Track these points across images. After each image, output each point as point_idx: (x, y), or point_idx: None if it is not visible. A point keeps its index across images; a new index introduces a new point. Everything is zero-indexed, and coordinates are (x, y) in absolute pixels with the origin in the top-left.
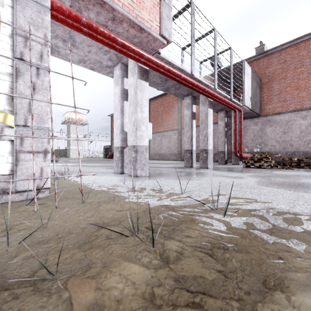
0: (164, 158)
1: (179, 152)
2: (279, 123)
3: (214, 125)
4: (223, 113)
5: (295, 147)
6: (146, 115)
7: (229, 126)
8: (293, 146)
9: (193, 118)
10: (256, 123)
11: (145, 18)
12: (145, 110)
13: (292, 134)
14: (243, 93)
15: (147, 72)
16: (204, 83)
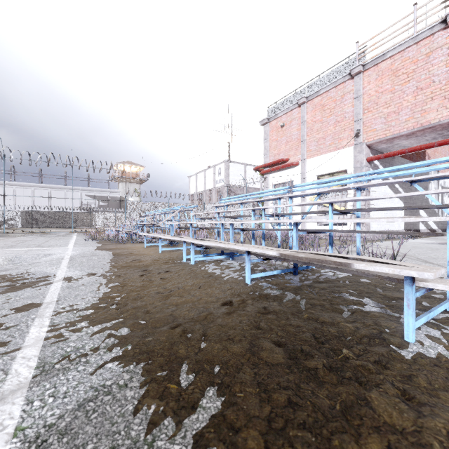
0: None
1: None
2: None
3: None
4: None
5: None
6: None
7: None
8: None
9: None
10: None
11: (431, 118)
12: None
13: None
14: None
15: None
16: None
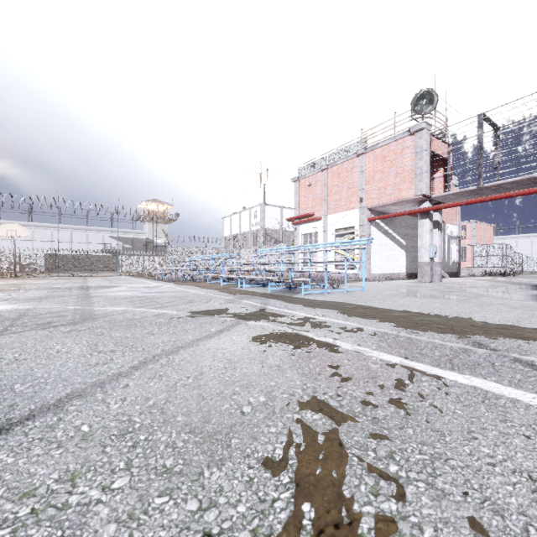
0: None
1: None
2: None
3: None
4: None
5: None
6: (425, 242)
7: None
8: None
9: None
10: None
11: (404, 195)
12: (424, 238)
13: None
14: None
15: (427, 212)
16: (515, 180)
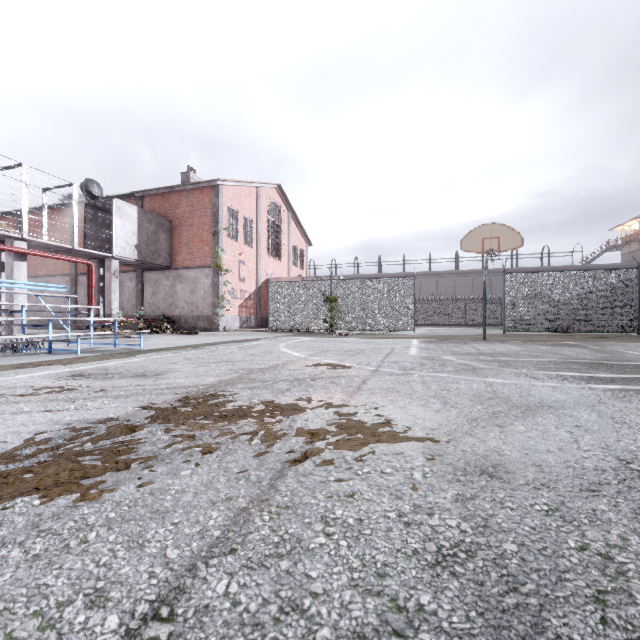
0: (47, 325)
1: (73, 315)
2: (188, 280)
3: (123, 273)
4: (96, 263)
5: (201, 311)
6: None
7: (139, 277)
8: (199, 308)
9: (4, 270)
10: (168, 277)
11: None
12: None
13: (199, 295)
14: (113, 240)
15: None
16: None
